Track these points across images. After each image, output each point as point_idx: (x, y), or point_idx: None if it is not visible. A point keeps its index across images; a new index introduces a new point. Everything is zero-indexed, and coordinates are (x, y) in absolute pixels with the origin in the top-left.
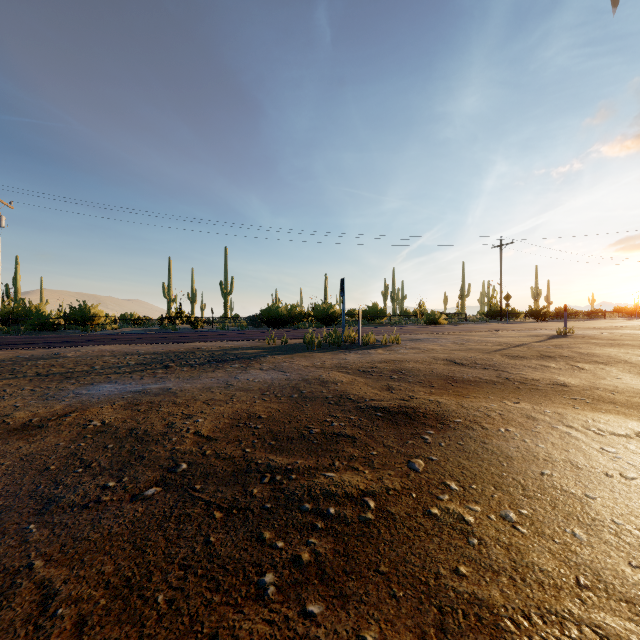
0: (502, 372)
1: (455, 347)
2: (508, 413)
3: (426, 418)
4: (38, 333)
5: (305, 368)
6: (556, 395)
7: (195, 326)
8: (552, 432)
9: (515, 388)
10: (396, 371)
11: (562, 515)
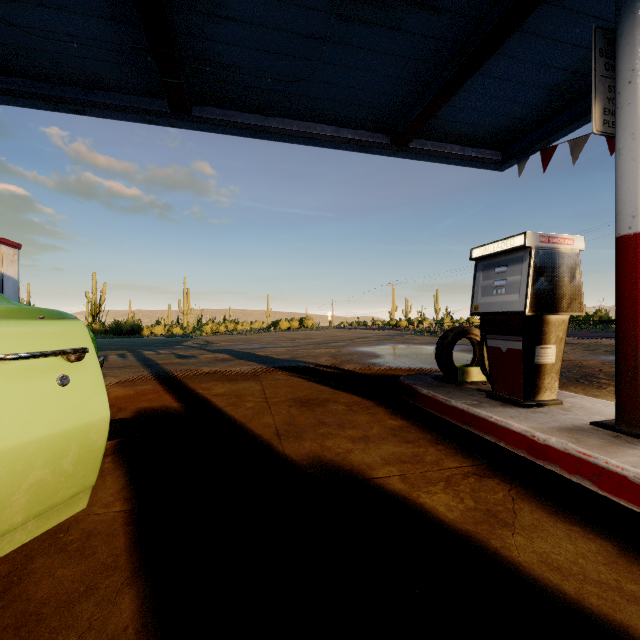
0: None
1: None
2: None
3: None
4: None
5: None
6: None
7: None
8: None
9: None
10: None
11: None
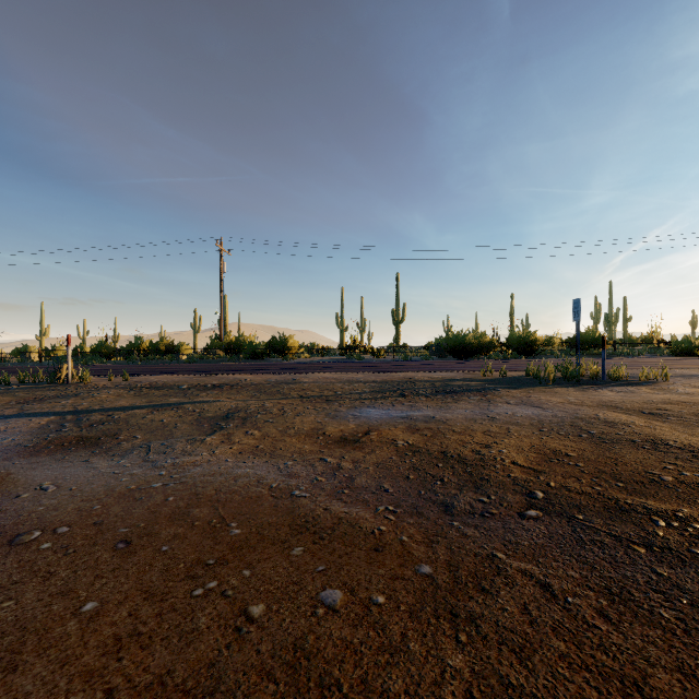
0: None
1: None
2: None
3: None
4: (251, 361)
5: (563, 405)
6: None
7: (377, 356)
8: None
9: None
10: None
11: None
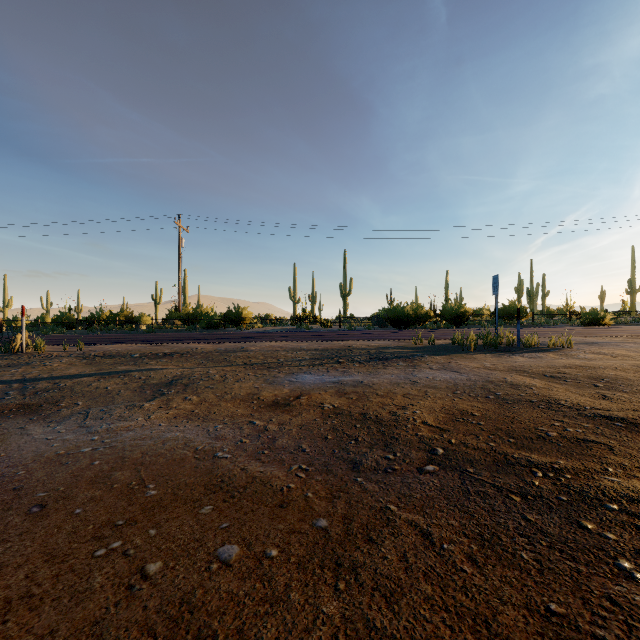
0: None
1: None
2: None
3: None
4: (207, 331)
5: (478, 370)
6: None
7: (325, 326)
8: None
9: None
10: (595, 378)
11: None
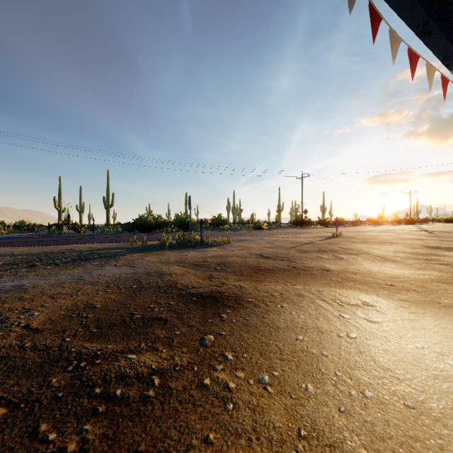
0: (292, 262)
1: (267, 245)
2: (287, 293)
3: (228, 300)
4: None
5: (152, 263)
6: (321, 277)
7: (78, 231)
8: (311, 305)
9: (297, 273)
10: (220, 264)
11: (302, 373)
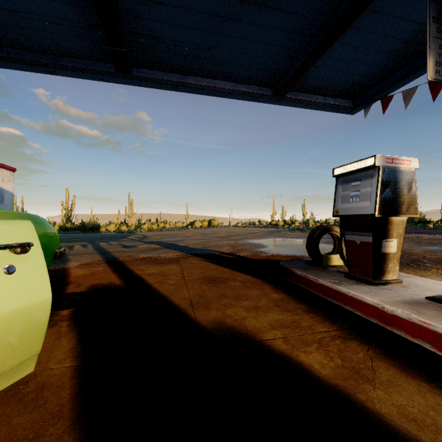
0: None
1: None
2: None
3: None
4: None
5: None
6: None
7: None
8: None
9: None
10: None
11: None
